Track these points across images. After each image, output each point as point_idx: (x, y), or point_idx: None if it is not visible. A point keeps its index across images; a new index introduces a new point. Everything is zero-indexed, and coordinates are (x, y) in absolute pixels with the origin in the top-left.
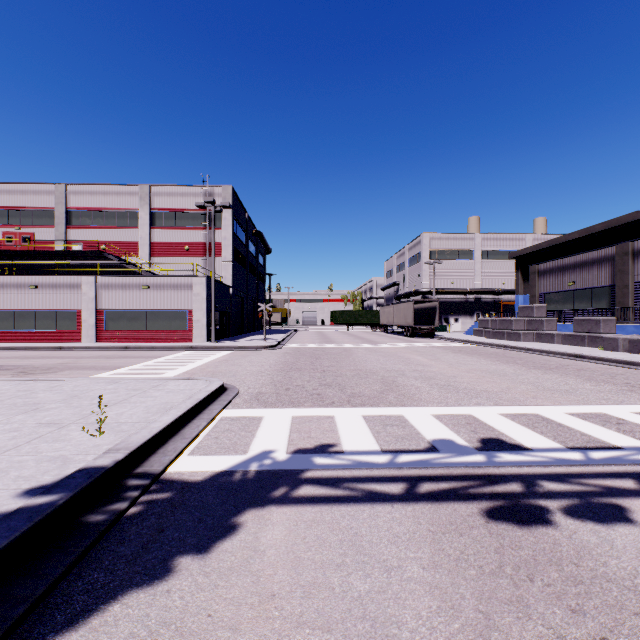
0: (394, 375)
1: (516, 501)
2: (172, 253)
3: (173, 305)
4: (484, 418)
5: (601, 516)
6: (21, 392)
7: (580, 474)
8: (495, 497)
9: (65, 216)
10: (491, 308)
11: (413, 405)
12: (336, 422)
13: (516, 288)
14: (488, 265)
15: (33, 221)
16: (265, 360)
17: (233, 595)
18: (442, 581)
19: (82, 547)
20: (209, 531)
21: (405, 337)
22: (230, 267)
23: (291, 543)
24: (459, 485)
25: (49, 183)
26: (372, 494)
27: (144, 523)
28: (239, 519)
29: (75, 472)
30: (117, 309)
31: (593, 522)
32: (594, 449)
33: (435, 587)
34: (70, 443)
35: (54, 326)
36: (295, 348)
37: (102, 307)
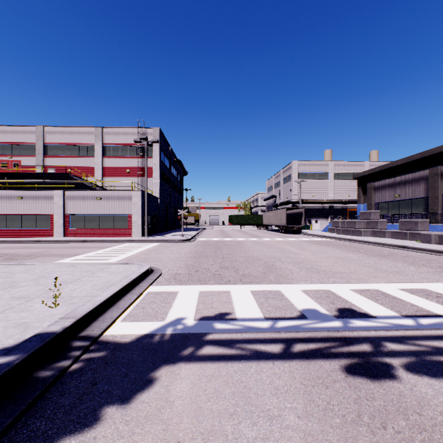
0: (273, 260)
1: (367, 359)
2: (118, 174)
3: (118, 211)
4: (339, 292)
5: (433, 371)
6: (4, 273)
7: (414, 337)
8: (351, 355)
9: (43, 149)
10: (340, 213)
11: (287, 283)
12: (231, 296)
13: (358, 199)
14: (338, 183)
15: (20, 152)
16: (182, 250)
17: (146, 441)
18: (313, 429)
19: (30, 399)
20: (131, 384)
21: (280, 233)
22: (158, 184)
23: (195, 395)
24: (323, 346)
25: (32, 126)
26: (258, 353)
27: (82, 377)
28: (155, 374)
29: (32, 337)
30: (79, 214)
31: (428, 376)
32: (422, 317)
33: (308, 434)
34: (32, 313)
35: (34, 225)
36: (203, 241)
37: (68, 212)
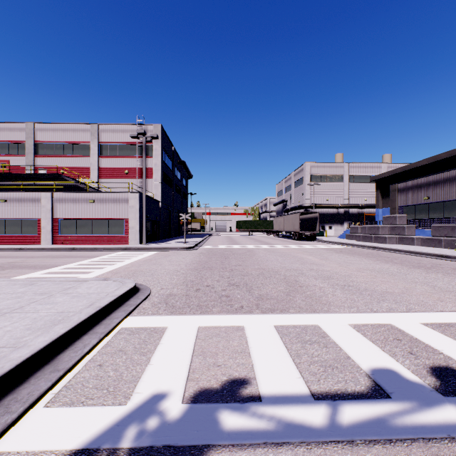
0: (294, 274)
1: None
2: (115, 176)
3: (113, 215)
4: (410, 330)
5: None
6: None
7: None
8: None
9: (33, 147)
10: (356, 218)
11: (324, 311)
12: (247, 337)
13: (376, 203)
14: (354, 186)
15: (9, 151)
16: (183, 259)
17: None
18: None
19: None
20: None
21: (293, 240)
22: (159, 186)
23: None
24: None
25: (21, 122)
26: None
27: None
28: None
29: None
30: (69, 218)
31: None
32: None
33: None
34: None
35: (20, 231)
36: (209, 249)
37: (57, 217)
